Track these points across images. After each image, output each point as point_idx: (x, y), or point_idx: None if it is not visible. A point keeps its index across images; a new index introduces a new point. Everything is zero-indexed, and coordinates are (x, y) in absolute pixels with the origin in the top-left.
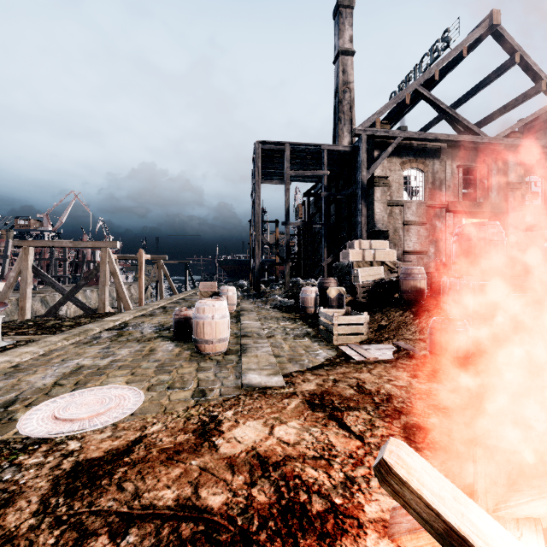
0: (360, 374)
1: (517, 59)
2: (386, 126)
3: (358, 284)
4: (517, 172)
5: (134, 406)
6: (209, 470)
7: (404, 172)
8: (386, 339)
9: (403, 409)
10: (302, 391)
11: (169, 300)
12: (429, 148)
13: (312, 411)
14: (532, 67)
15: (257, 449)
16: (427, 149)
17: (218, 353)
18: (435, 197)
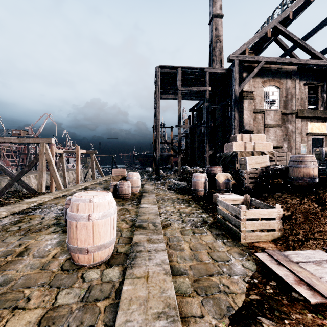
0: None
1: None
2: (252, 55)
3: (246, 171)
4: None
5: None
6: None
7: (265, 88)
8: (306, 239)
9: None
10: None
11: (93, 182)
12: (283, 70)
13: None
14: None
15: None
16: (282, 72)
17: (98, 263)
18: (287, 107)
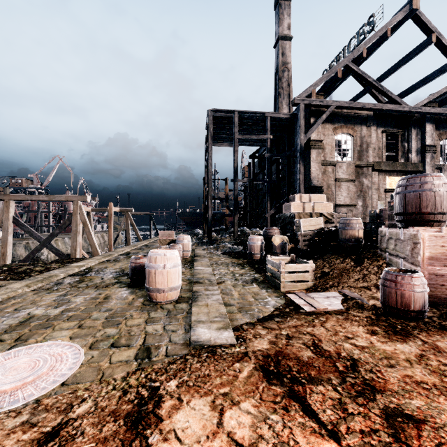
0: (313, 329)
1: (433, 39)
2: (321, 97)
3: (300, 233)
4: (433, 136)
5: (69, 371)
6: None
7: (336, 136)
8: (331, 286)
9: (375, 383)
10: (255, 352)
11: (134, 246)
12: (357, 116)
13: (268, 383)
14: (446, 46)
15: None
16: (356, 117)
17: (169, 301)
18: (362, 158)
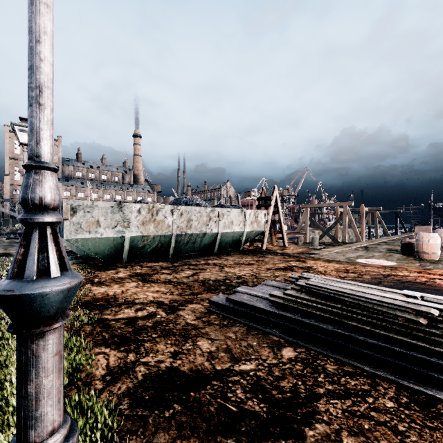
0: None
1: None
2: None
3: None
4: None
5: (393, 264)
6: (428, 271)
7: None
8: None
9: None
10: None
11: (387, 239)
12: None
13: None
14: None
15: None
16: None
17: (432, 260)
18: None
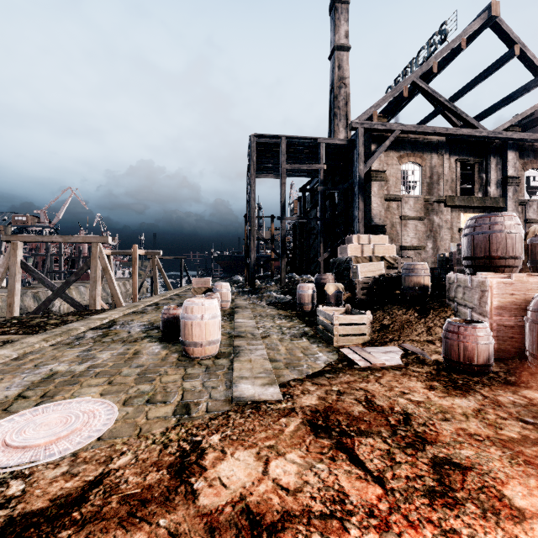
0: (367, 385)
1: (516, 51)
2: (384, 120)
3: (357, 280)
4: (516, 166)
5: (104, 426)
6: (181, 537)
7: (402, 166)
8: (391, 341)
9: (427, 435)
10: (302, 407)
11: (163, 296)
12: (427, 142)
13: (315, 437)
14: (531, 60)
15: (247, 499)
16: (425, 143)
17: (208, 357)
18: (433, 192)
